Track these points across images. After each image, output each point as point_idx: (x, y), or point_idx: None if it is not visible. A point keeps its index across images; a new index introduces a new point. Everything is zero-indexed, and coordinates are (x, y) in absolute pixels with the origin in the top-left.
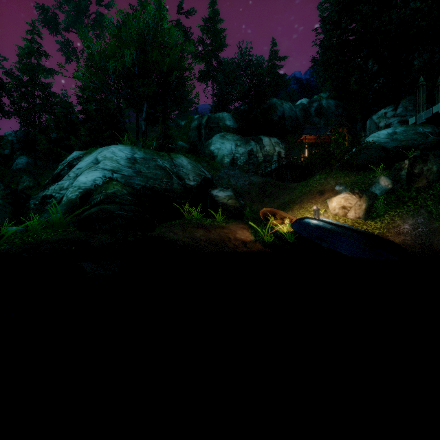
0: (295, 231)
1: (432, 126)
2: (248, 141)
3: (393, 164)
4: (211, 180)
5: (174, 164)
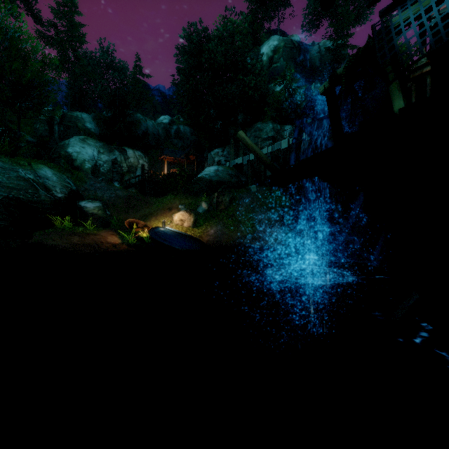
0: (151, 235)
1: (235, 171)
2: (112, 150)
3: (212, 194)
4: (77, 191)
5: (38, 175)
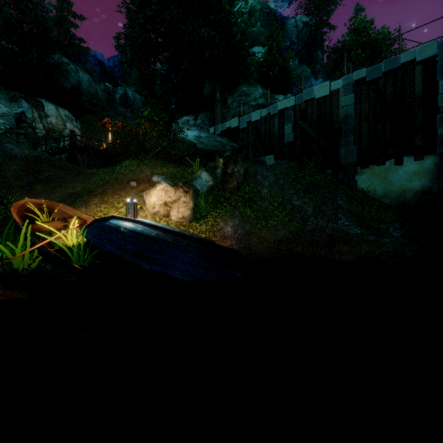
0: (91, 243)
1: (226, 139)
2: (16, 98)
3: (207, 162)
4: None
5: None
